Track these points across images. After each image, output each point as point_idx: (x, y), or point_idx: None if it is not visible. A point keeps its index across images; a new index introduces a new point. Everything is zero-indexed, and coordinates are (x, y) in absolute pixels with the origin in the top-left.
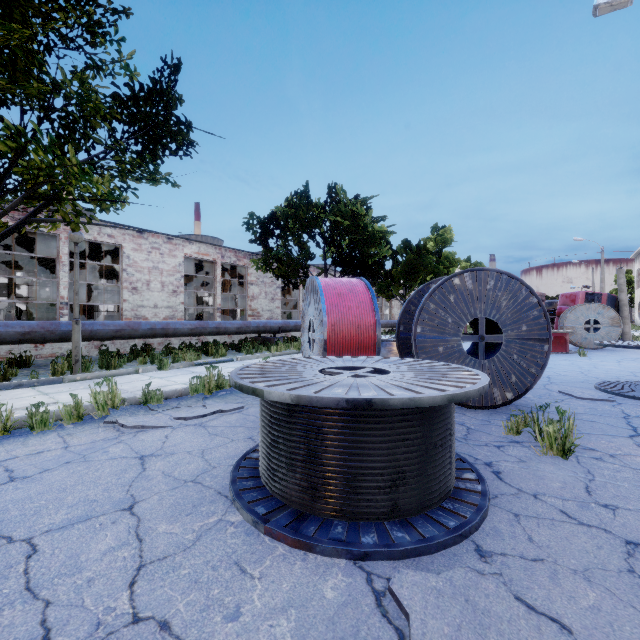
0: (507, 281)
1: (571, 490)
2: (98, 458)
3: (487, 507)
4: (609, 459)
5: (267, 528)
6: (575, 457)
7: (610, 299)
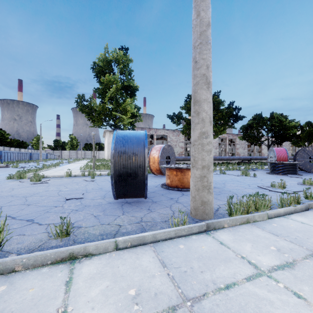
0: None
1: None
2: None
3: (300, 175)
4: None
5: (274, 174)
6: None
7: None
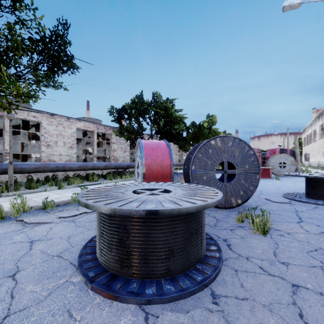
0: (238, 142)
1: (266, 254)
2: (5, 243)
3: (220, 267)
4: (287, 235)
5: (92, 286)
6: (270, 235)
7: (291, 152)
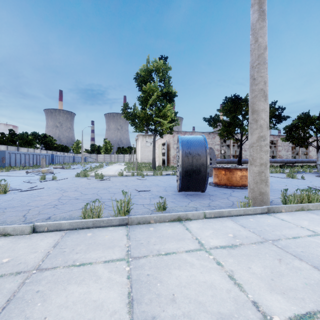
0: None
1: None
2: None
3: None
4: None
5: None
6: None
7: None
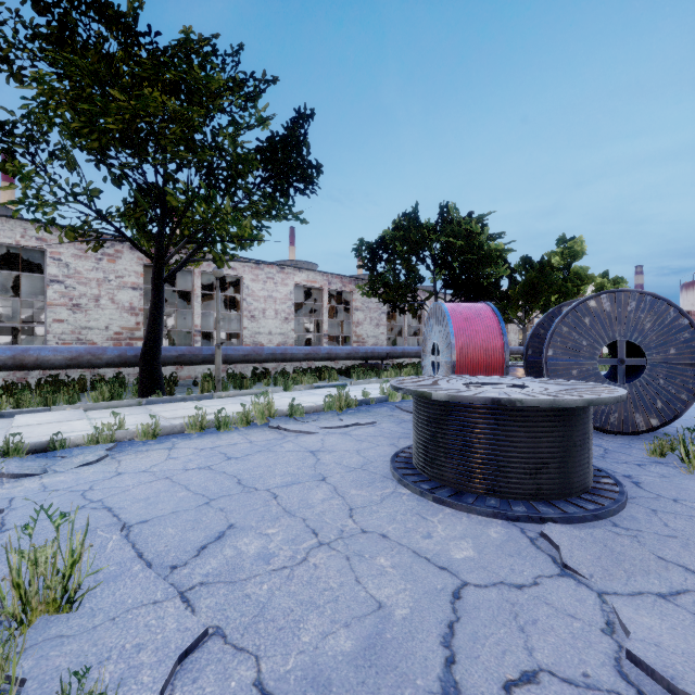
0: (651, 302)
1: None
2: (279, 450)
3: (624, 501)
4: None
5: (434, 497)
6: None
7: None
